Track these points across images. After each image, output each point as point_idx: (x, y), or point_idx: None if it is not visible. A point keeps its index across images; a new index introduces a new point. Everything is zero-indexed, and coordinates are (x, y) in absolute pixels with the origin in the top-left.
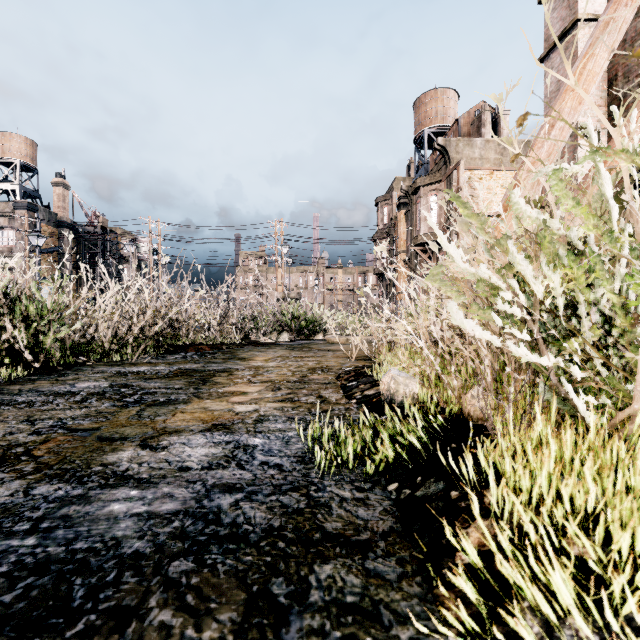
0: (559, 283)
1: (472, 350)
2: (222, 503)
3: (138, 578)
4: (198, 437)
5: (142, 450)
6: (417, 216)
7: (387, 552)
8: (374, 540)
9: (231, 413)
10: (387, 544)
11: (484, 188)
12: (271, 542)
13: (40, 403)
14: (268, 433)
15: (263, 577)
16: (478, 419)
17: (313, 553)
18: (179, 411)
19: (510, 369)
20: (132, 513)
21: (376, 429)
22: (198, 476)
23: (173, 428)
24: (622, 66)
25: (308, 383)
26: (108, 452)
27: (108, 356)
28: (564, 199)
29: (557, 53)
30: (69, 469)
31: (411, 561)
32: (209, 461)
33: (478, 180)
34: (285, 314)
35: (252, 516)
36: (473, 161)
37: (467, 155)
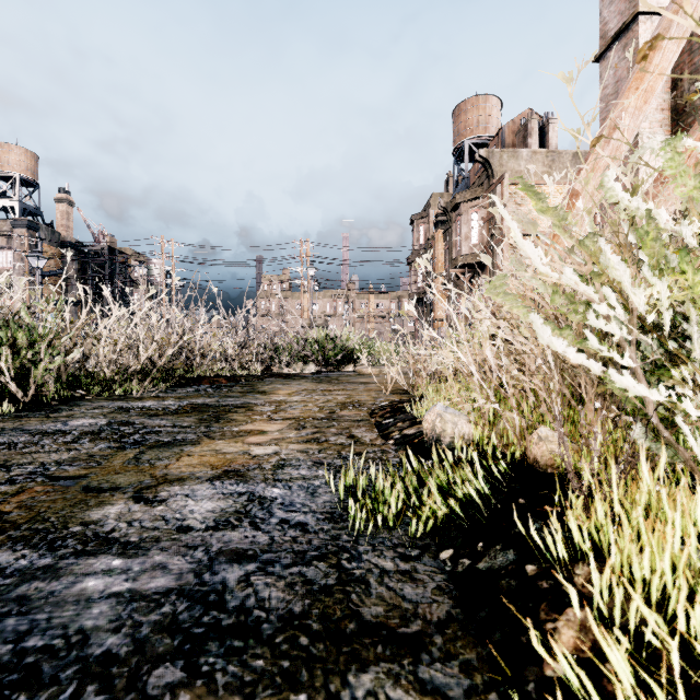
0: (666, 293)
1: (537, 381)
2: (228, 578)
3: (104, 696)
4: (205, 487)
5: (135, 504)
6: (457, 235)
7: (446, 653)
8: (428, 634)
9: (246, 456)
10: (445, 640)
11: (554, 182)
12: (290, 637)
13: (22, 444)
14: (290, 482)
15: (278, 694)
16: (547, 466)
17: (346, 654)
18: (185, 454)
19: (599, 405)
20: (110, 592)
21: (420, 477)
22: (200, 539)
23: (176, 475)
24: (688, 65)
25: (337, 420)
26: (92, 507)
27: (111, 389)
28: (681, 178)
29: (615, 51)
30: (40, 530)
31: (480, 667)
32: (216, 519)
33: (524, 195)
34: (311, 343)
35: (266, 597)
36: (518, 174)
37: (512, 168)
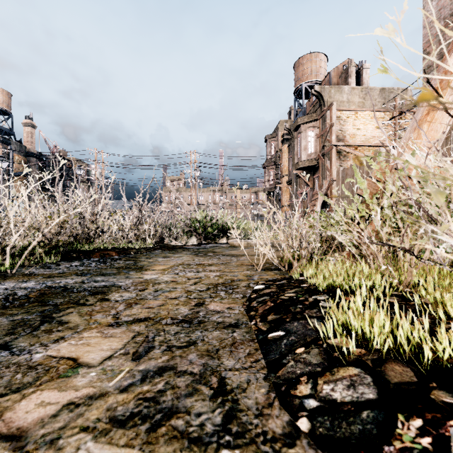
0: None
1: None
2: None
3: None
4: None
5: None
6: (298, 147)
7: None
8: None
9: None
10: None
11: None
12: None
13: None
14: None
15: None
16: None
17: None
18: None
19: None
20: None
21: None
22: None
23: None
24: None
25: (203, 325)
26: None
27: None
28: None
29: None
30: None
31: None
32: None
33: (346, 118)
34: (194, 221)
35: None
36: (342, 104)
37: (337, 99)
